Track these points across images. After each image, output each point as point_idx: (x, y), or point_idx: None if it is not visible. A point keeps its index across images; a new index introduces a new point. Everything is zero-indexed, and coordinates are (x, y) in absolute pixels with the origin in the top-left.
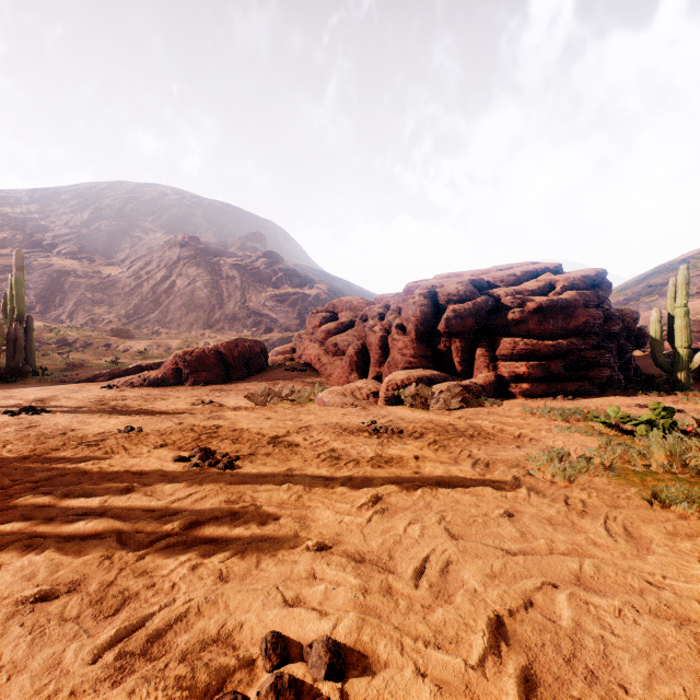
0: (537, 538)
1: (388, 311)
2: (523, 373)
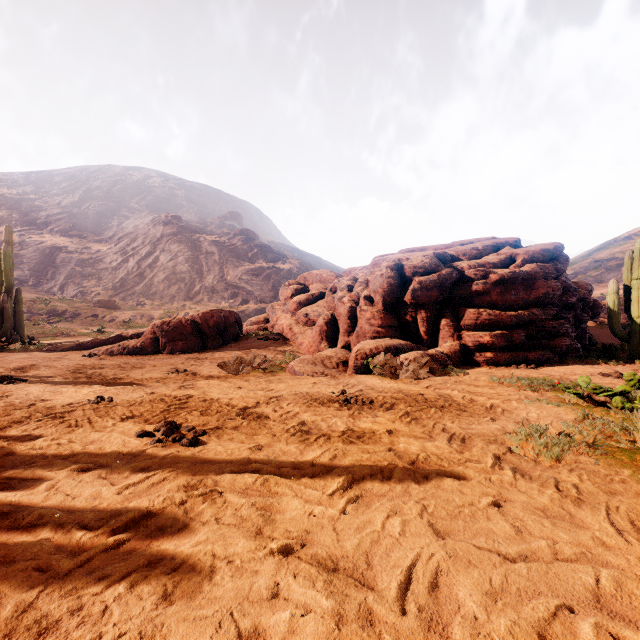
0: (535, 537)
1: (356, 283)
2: (487, 342)
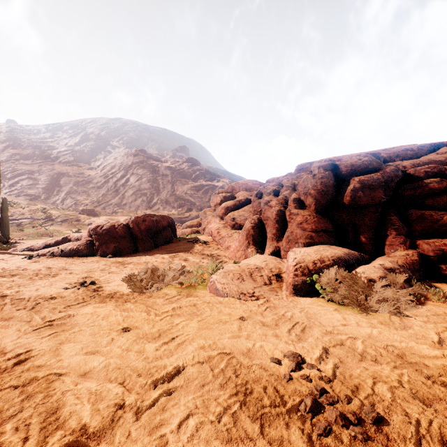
0: None
1: (283, 187)
2: None
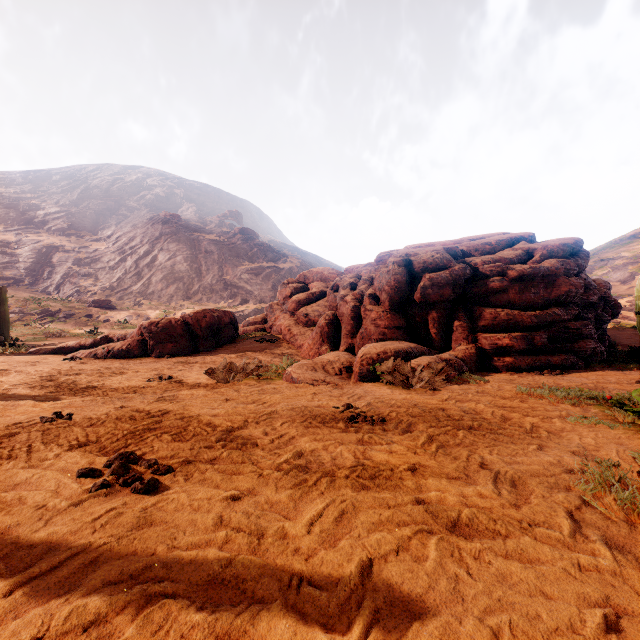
0: None
1: (360, 280)
2: (506, 345)
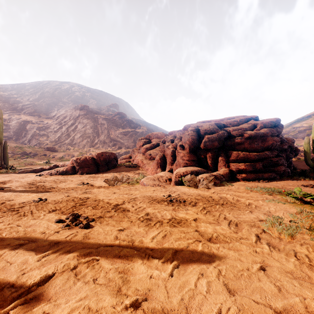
0: (291, 294)
1: (175, 138)
2: (242, 169)
